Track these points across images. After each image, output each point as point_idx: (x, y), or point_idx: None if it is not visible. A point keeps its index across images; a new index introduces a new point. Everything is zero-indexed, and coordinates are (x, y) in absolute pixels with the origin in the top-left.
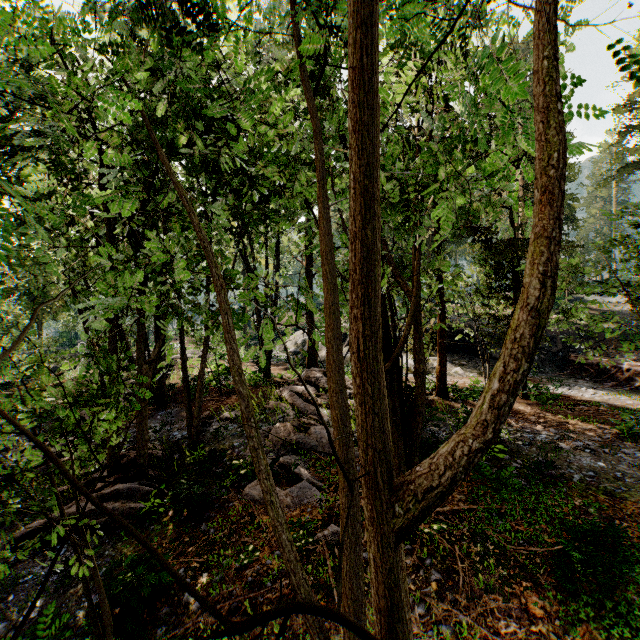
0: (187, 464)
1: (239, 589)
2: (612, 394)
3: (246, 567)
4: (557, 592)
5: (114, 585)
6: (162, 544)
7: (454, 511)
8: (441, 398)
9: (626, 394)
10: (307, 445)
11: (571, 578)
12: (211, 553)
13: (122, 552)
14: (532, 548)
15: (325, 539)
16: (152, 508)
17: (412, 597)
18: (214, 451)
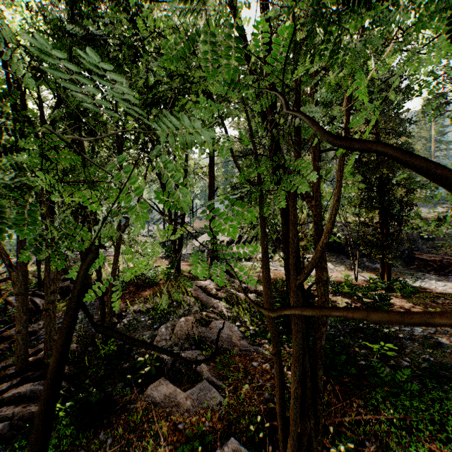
0: (98, 357)
1: None
2: None
3: None
4: None
5: None
6: None
7: (356, 420)
8: None
9: None
10: (208, 339)
11: None
12: None
13: None
14: None
15: None
16: None
17: None
18: (123, 345)
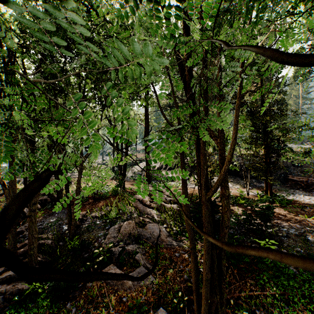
0: (67, 249)
1: None
2: None
3: None
4: None
5: None
6: None
7: (249, 295)
8: None
9: None
10: (144, 237)
11: None
12: None
13: None
14: None
15: None
16: (34, 289)
17: None
18: (84, 241)
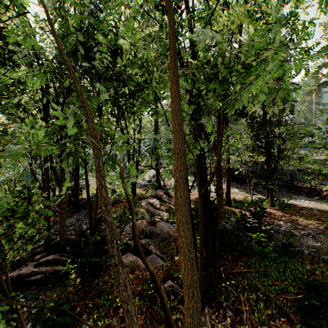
0: (89, 243)
1: (115, 321)
2: (318, 203)
3: (119, 306)
4: (302, 325)
5: (37, 324)
6: (72, 292)
7: (238, 272)
8: (228, 206)
9: (326, 203)
10: (155, 233)
11: (309, 315)
12: (99, 298)
13: (49, 297)
14: (285, 296)
15: (165, 289)
16: (67, 270)
17: (216, 327)
18: (104, 236)
